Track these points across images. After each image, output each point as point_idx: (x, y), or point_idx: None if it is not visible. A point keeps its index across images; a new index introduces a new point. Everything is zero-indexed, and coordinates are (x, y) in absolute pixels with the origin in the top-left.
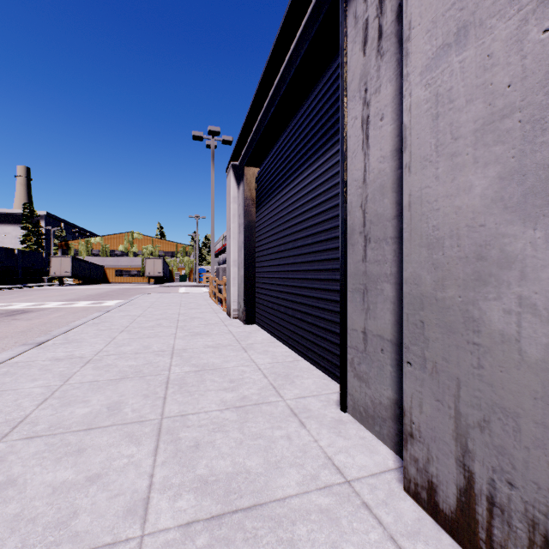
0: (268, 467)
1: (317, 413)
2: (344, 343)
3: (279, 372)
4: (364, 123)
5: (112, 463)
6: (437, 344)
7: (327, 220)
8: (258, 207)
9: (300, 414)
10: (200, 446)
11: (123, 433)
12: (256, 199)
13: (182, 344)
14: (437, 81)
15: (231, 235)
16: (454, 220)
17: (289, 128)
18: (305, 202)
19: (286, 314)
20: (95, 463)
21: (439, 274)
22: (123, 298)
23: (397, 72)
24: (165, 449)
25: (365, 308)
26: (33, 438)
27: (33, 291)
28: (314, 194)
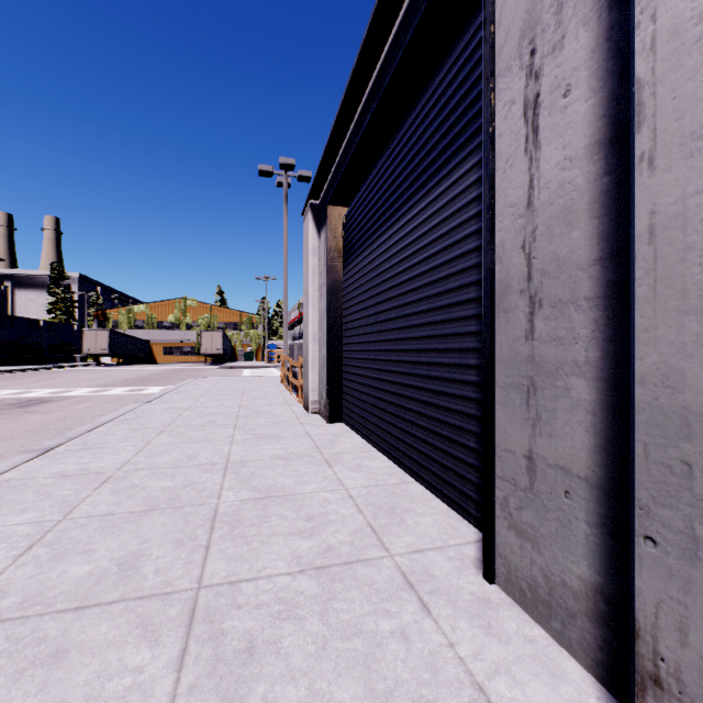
0: None
1: (447, 583)
2: (490, 471)
3: (380, 503)
4: (528, 107)
5: (105, 686)
6: None
7: (453, 275)
8: (346, 260)
9: (419, 586)
10: (255, 651)
11: (133, 618)
12: (344, 250)
13: (240, 453)
14: None
15: (309, 300)
16: None
17: (392, 145)
18: (417, 249)
19: (387, 412)
20: (77, 685)
21: None
22: (171, 384)
23: (601, 3)
24: (198, 655)
25: (532, 417)
26: None
27: (60, 373)
28: (431, 237)
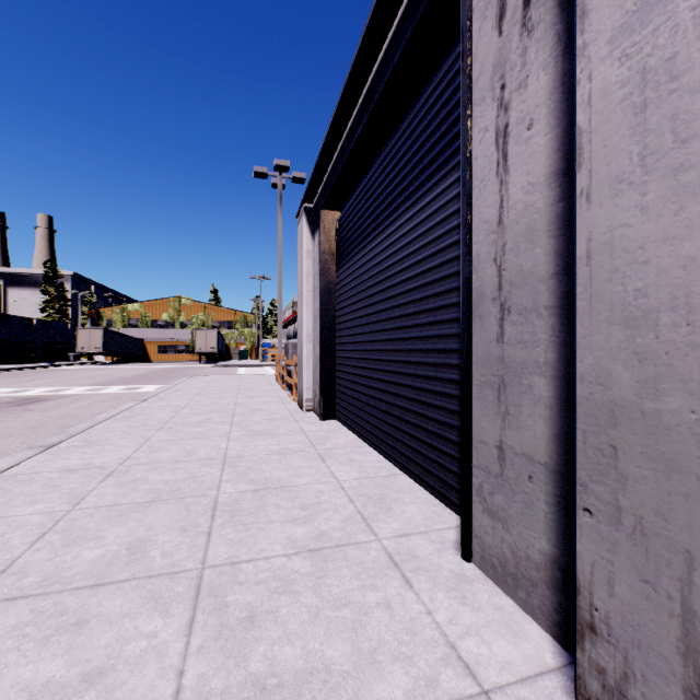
0: (358, 662)
1: (428, 562)
2: (467, 461)
3: (369, 494)
4: (499, 135)
5: (124, 648)
6: (643, 487)
7: (437, 281)
8: (339, 263)
9: (403, 564)
10: (256, 619)
11: (145, 593)
12: (337, 253)
13: (237, 448)
14: (643, 49)
15: (303, 301)
16: (680, 279)
17: (382, 155)
18: (406, 255)
19: (377, 409)
20: (99, 648)
21: (649, 371)
22: (166, 382)
23: (557, 52)
24: (205, 623)
25: (502, 411)
26: (15, 600)
27: (54, 372)
28: (418, 244)
